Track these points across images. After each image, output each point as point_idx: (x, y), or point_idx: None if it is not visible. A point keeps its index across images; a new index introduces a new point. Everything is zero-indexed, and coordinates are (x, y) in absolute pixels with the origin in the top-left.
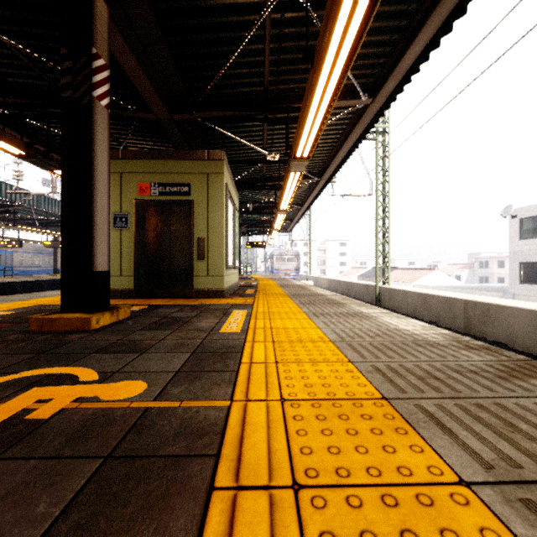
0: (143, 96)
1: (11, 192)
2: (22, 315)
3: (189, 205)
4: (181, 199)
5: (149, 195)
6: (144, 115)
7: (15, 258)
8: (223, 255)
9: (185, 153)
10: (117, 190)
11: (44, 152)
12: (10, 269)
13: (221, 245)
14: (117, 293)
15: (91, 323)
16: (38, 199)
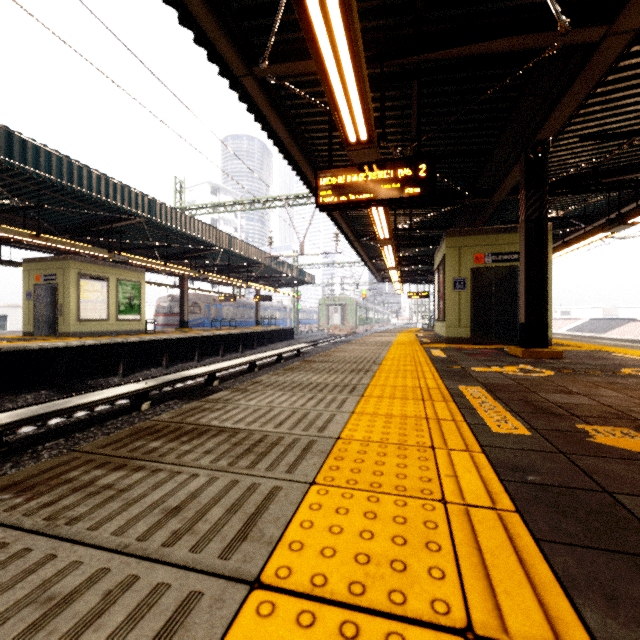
0: (498, 190)
1: (267, 256)
2: (454, 351)
3: (512, 269)
4: (511, 265)
5: (483, 263)
6: (477, 200)
7: (223, 311)
8: (550, 310)
9: (514, 227)
10: (456, 260)
11: (393, 234)
12: (234, 321)
13: (549, 302)
14: (456, 340)
15: (562, 354)
16: (270, 259)
